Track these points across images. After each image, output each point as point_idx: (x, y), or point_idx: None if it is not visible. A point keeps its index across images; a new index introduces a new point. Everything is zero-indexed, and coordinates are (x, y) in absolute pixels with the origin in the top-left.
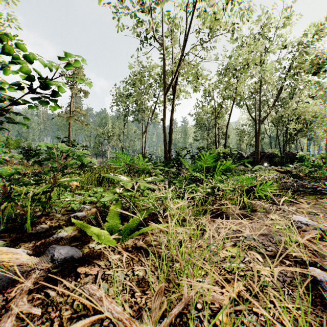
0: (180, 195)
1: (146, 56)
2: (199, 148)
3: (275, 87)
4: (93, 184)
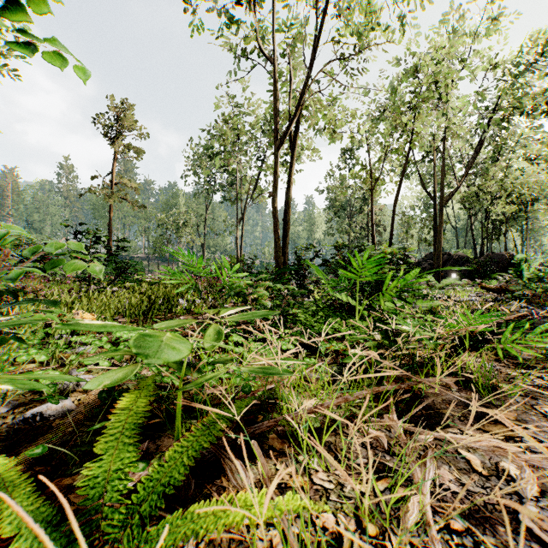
0: (308, 344)
1: (244, 88)
2: (337, 247)
3: (467, 141)
4: (128, 317)
